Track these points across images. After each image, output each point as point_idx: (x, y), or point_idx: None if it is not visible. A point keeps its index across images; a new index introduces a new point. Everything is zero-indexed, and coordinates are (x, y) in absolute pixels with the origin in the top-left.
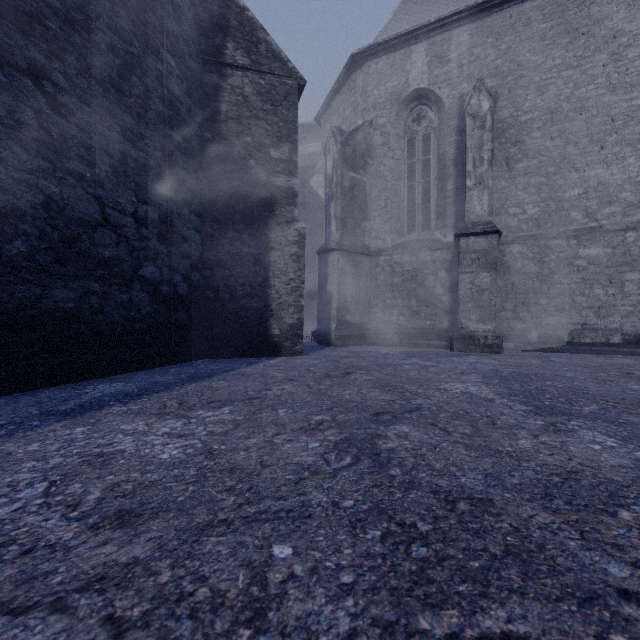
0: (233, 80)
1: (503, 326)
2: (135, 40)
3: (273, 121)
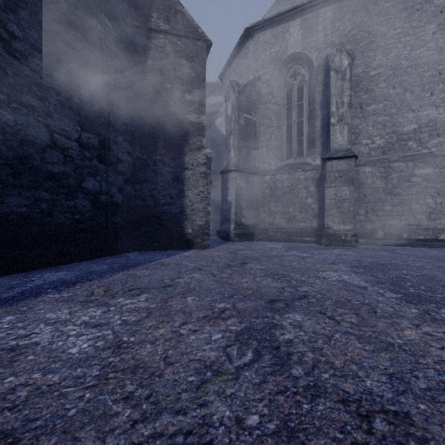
0: (157, 41)
1: (357, 226)
2: (79, 5)
3: (187, 72)
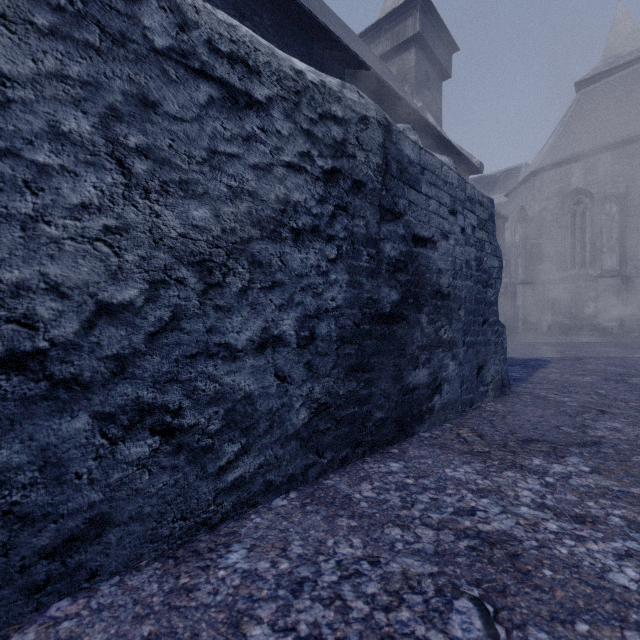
0: None
1: (633, 324)
2: None
3: None
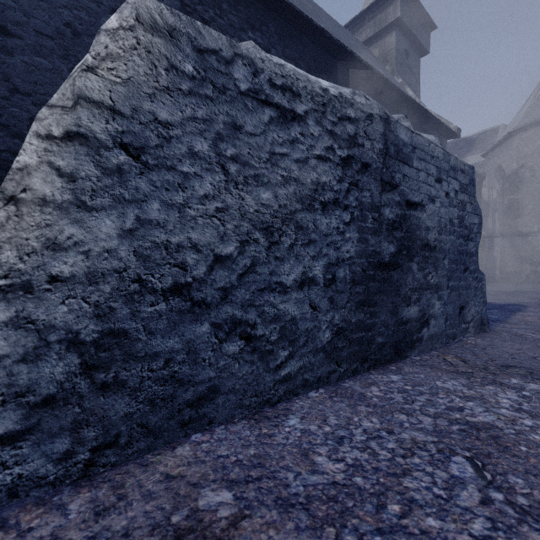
0: None
1: None
2: None
3: None
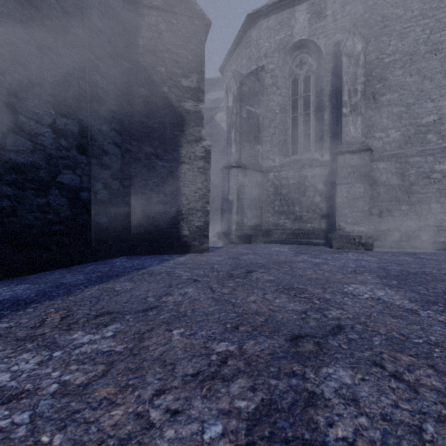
0: (149, 19)
1: (370, 228)
2: None
3: (183, 55)
